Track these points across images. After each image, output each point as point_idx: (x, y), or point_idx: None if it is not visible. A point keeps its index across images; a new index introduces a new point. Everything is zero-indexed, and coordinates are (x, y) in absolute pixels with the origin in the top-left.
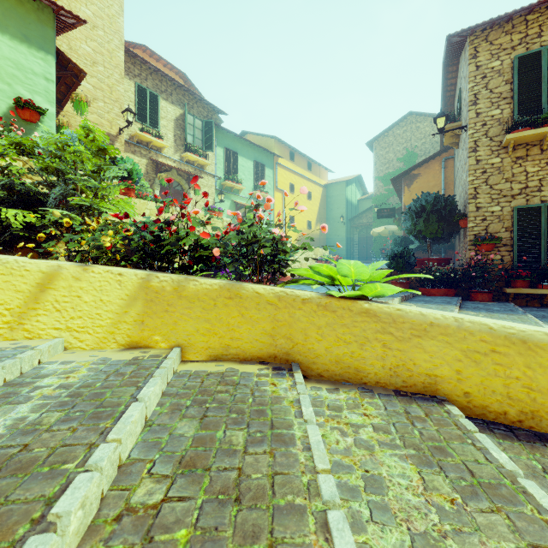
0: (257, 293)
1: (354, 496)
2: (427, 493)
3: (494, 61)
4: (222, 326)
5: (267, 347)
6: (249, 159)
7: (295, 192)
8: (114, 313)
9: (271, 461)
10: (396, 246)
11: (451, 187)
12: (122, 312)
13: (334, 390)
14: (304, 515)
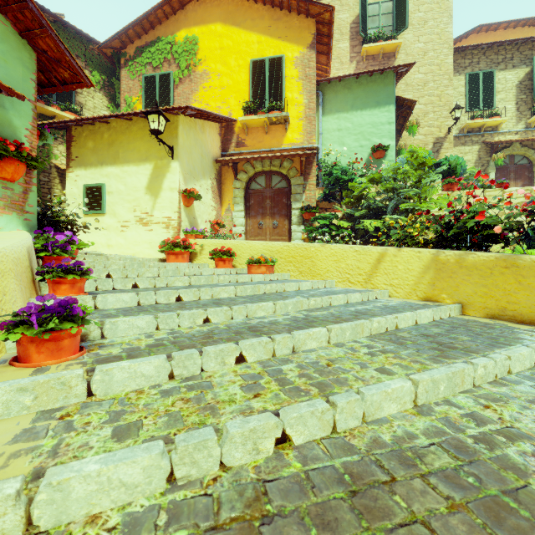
0: None
1: (531, 380)
2: None
3: None
4: (498, 291)
5: None
6: None
7: None
8: (415, 277)
9: (473, 346)
10: None
11: None
12: (420, 277)
13: None
14: (469, 356)
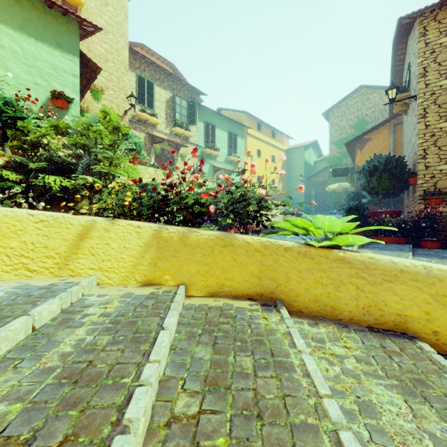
0: (246, 242)
1: (352, 418)
2: (417, 420)
3: (442, 37)
4: (218, 269)
5: (255, 286)
6: (224, 131)
7: (262, 156)
8: (134, 257)
9: (278, 384)
10: (350, 200)
11: (399, 148)
12: (140, 257)
13: (314, 325)
14: (318, 434)
